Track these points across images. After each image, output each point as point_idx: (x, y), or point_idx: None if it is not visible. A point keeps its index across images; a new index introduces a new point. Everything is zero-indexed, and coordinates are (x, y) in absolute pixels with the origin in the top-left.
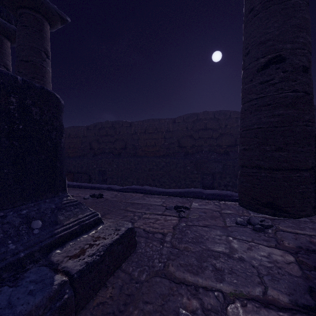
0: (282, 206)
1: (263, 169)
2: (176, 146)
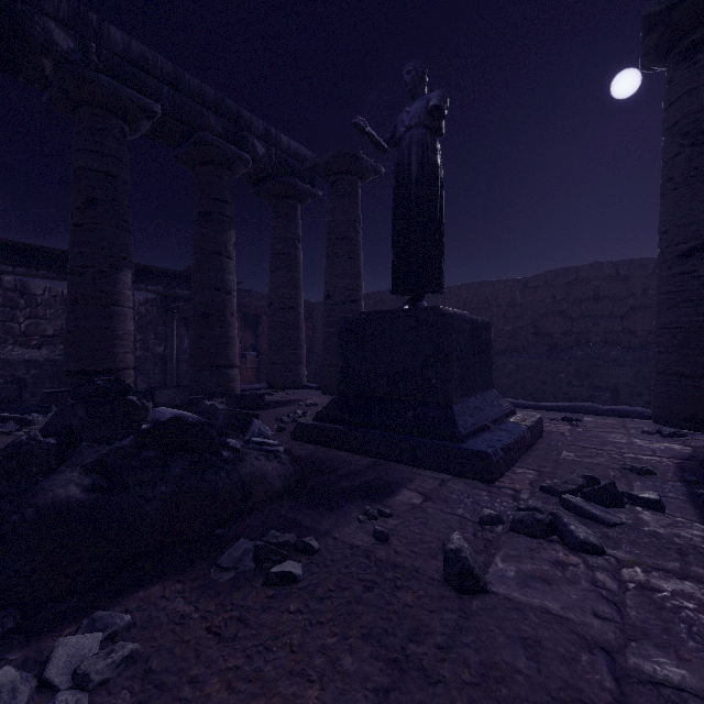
0: None
1: (684, 377)
2: (529, 334)
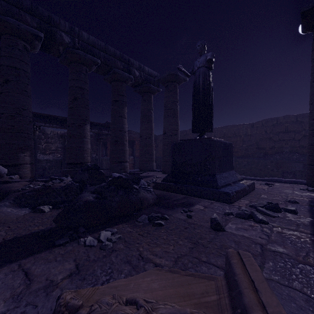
0: None
1: None
2: (254, 148)
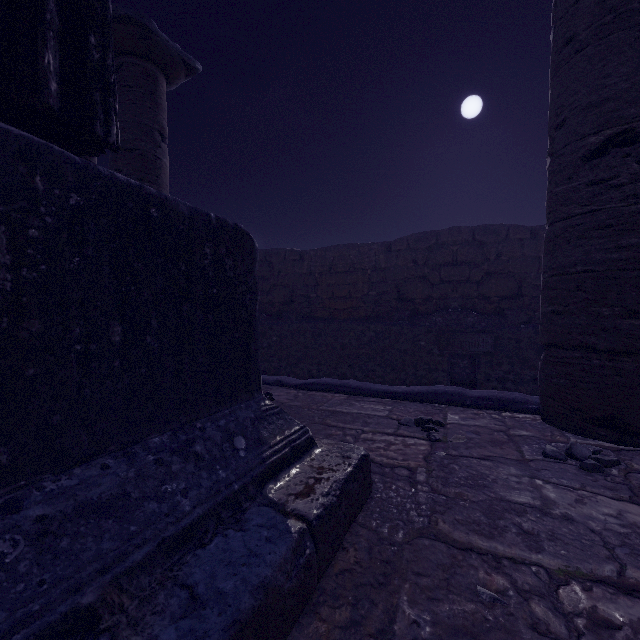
0: (636, 425)
1: (595, 352)
2: (392, 299)
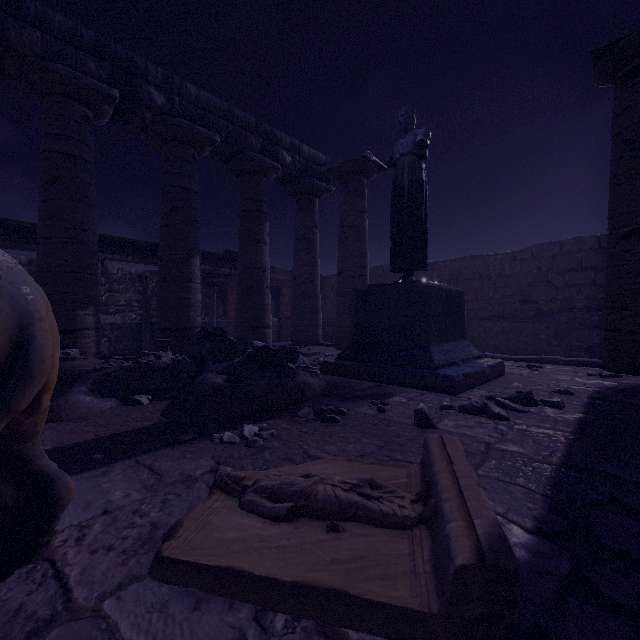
0: None
1: (624, 333)
2: (516, 301)
